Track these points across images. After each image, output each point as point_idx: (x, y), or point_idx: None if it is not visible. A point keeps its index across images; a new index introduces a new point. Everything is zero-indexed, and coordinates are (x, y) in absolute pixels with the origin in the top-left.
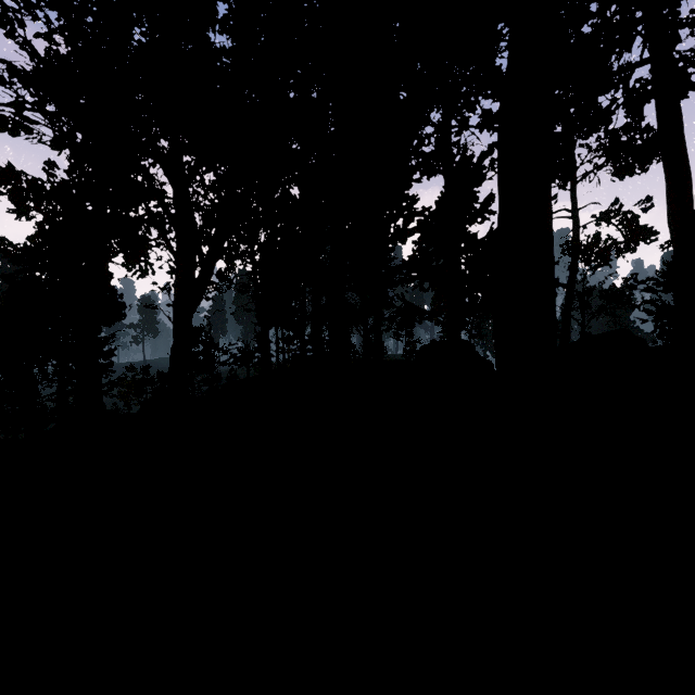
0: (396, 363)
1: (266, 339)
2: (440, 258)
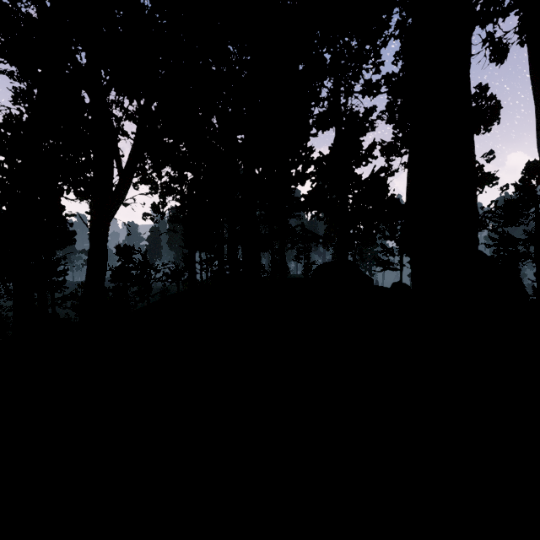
0: (297, 280)
1: (192, 260)
2: (333, 193)
